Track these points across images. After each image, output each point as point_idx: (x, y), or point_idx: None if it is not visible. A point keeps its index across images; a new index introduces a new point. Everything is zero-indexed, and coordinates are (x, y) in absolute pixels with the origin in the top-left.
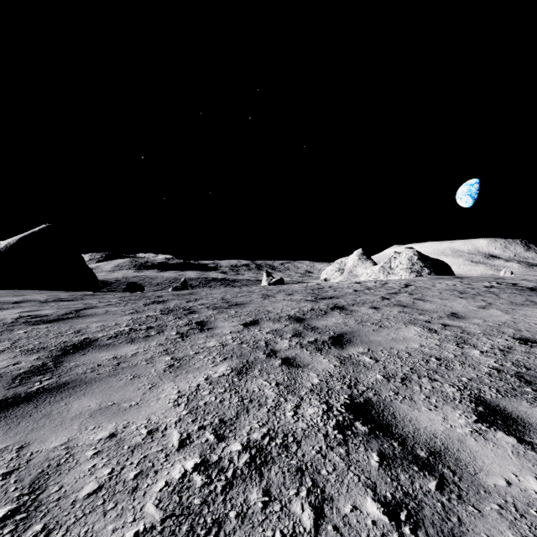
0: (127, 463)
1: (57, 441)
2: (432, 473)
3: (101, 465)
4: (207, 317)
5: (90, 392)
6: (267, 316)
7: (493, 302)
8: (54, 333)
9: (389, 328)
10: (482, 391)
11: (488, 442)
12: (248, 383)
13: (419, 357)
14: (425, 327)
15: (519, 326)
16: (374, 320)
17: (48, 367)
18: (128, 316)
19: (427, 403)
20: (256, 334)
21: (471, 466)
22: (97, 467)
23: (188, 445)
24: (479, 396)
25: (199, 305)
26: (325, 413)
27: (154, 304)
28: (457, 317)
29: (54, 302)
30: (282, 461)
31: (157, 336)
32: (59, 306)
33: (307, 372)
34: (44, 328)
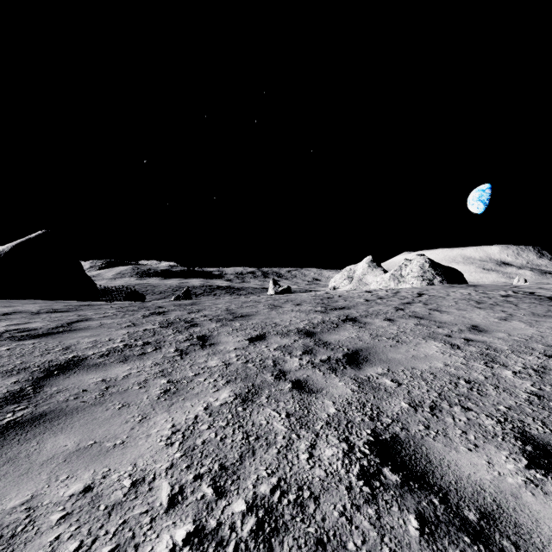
0: (100, 533)
1: (17, 498)
2: (489, 547)
3: (68, 535)
4: (210, 331)
5: (69, 426)
6: (274, 330)
7: (514, 313)
8: (39, 350)
9: (408, 343)
10: (526, 424)
11: (549, 498)
12: (254, 414)
13: (446, 380)
14: (447, 342)
15: (548, 341)
16: (390, 334)
17: (25, 394)
18: (124, 330)
19: (465, 440)
20: (263, 351)
21: (535, 535)
22: (62, 540)
23: (180, 503)
24: (524, 431)
25: (201, 317)
26: (346, 455)
27: (154, 316)
28: (479, 330)
29: (46, 313)
30: (297, 528)
31: (153, 353)
32: (50, 318)
33: (321, 399)
34: (30, 344)
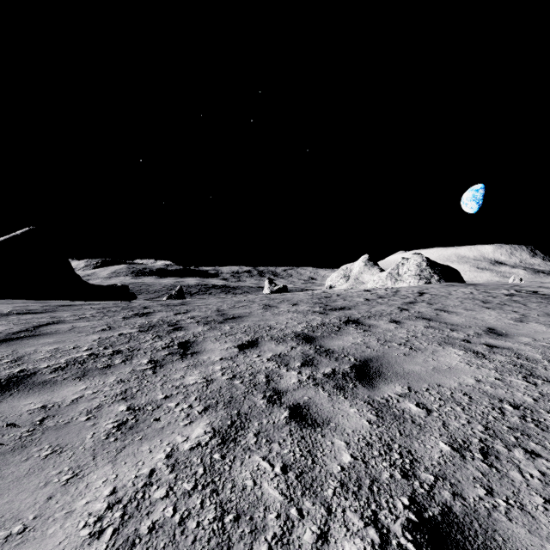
0: None
1: None
2: None
3: None
4: (195, 336)
5: None
6: (268, 334)
7: (527, 313)
8: None
9: (423, 351)
10: None
11: None
12: (236, 467)
13: (487, 403)
14: (468, 349)
15: None
16: (401, 339)
17: None
18: (96, 335)
19: None
20: (254, 362)
21: None
22: None
23: None
24: None
25: (188, 319)
26: None
27: (135, 318)
28: (498, 334)
29: (16, 315)
30: None
31: (121, 365)
32: (18, 321)
33: (330, 438)
34: None
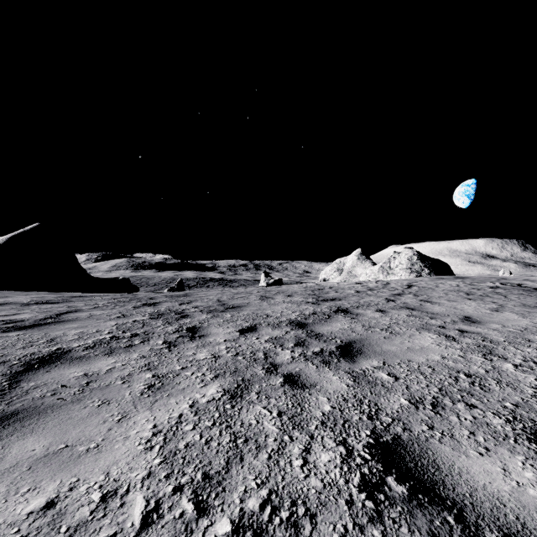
0: None
1: None
2: None
3: None
4: (200, 322)
5: (40, 427)
6: (265, 321)
7: (504, 304)
8: (23, 342)
9: (402, 335)
10: None
11: None
12: (243, 412)
13: (446, 373)
14: (441, 334)
15: None
16: (383, 326)
17: None
18: (113, 321)
19: (474, 443)
20: (253, 343)
21: None
22: None
23: (154, 523)
24: (536, 431)
25: (192, 308)
26: (345, 461)
27: (144, 307)
28: (472, 321)
29: (36, 305)
30: None
31: (141, 345)
32: (40, 310)
33: (315, 396)
34: (14, 336)
